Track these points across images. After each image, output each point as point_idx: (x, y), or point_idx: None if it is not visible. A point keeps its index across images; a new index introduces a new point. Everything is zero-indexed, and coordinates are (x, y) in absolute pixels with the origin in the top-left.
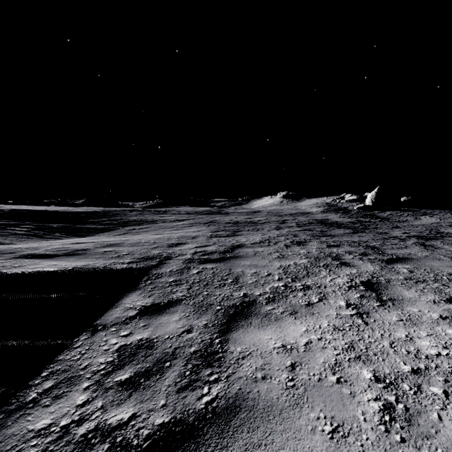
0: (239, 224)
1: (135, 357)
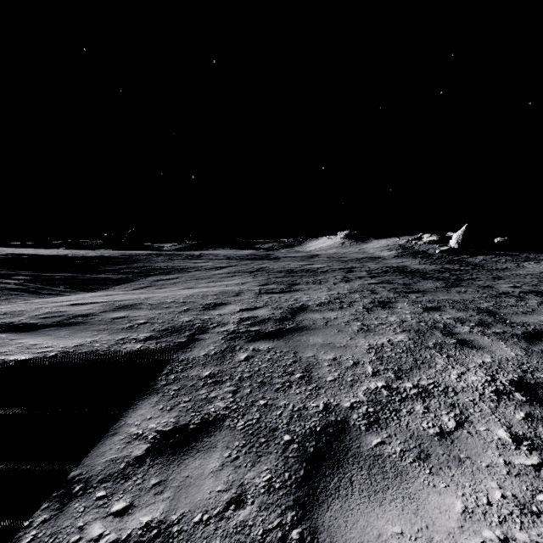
0: (295, 274)
1: None
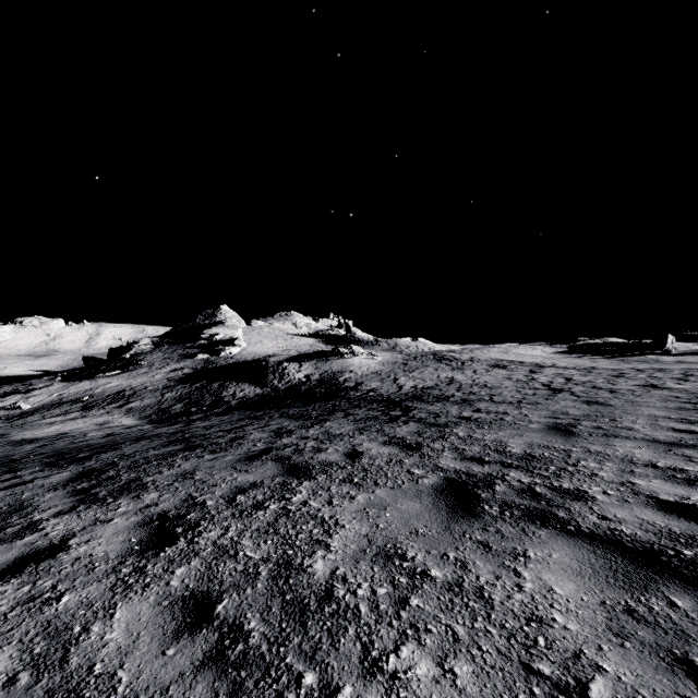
0: None
1: None
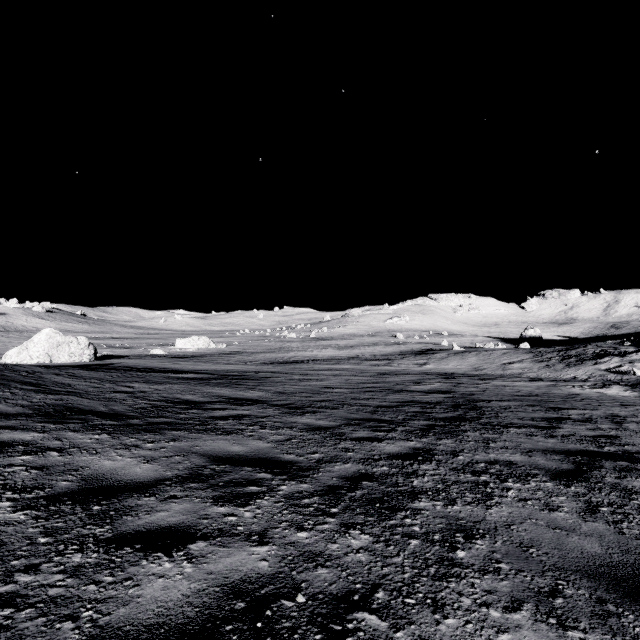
0: None
1: None
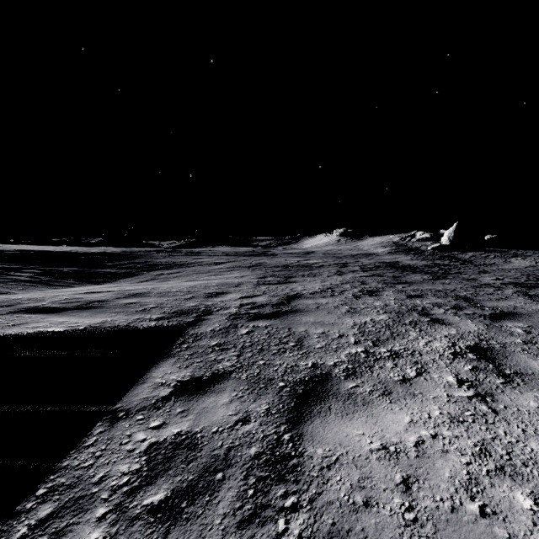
0: (291, 268)
1: (172, 462)
